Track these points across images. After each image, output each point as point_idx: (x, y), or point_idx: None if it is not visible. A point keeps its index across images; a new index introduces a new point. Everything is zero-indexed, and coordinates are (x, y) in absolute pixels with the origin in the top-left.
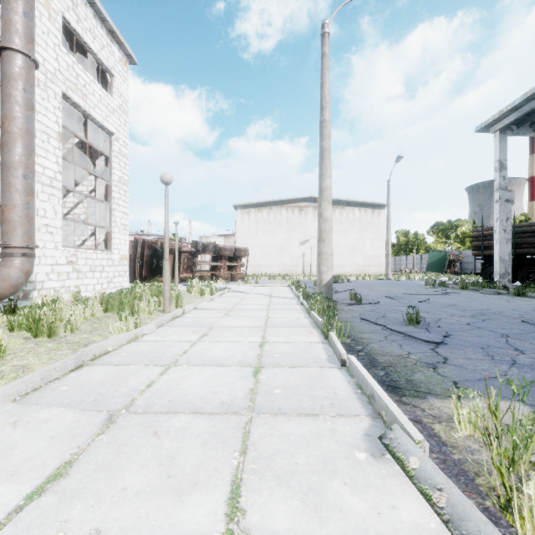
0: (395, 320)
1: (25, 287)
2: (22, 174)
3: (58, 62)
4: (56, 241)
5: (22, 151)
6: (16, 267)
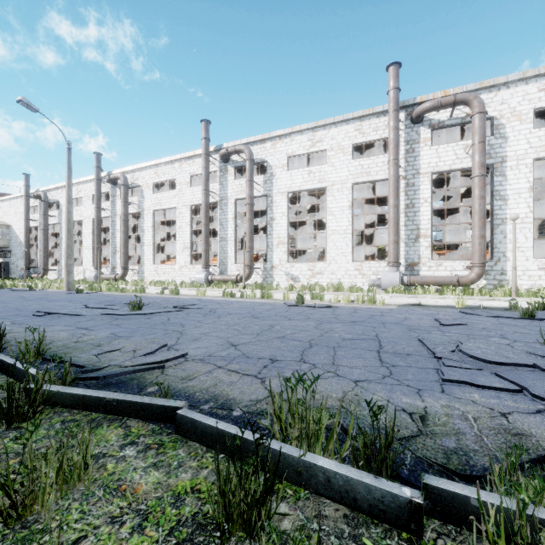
0: (544, 317)
1: (501, 283)
2: (476, 230)
3: (529, 142)
4: (527, 255)
5: (476, 220)
6: (473, 272)
